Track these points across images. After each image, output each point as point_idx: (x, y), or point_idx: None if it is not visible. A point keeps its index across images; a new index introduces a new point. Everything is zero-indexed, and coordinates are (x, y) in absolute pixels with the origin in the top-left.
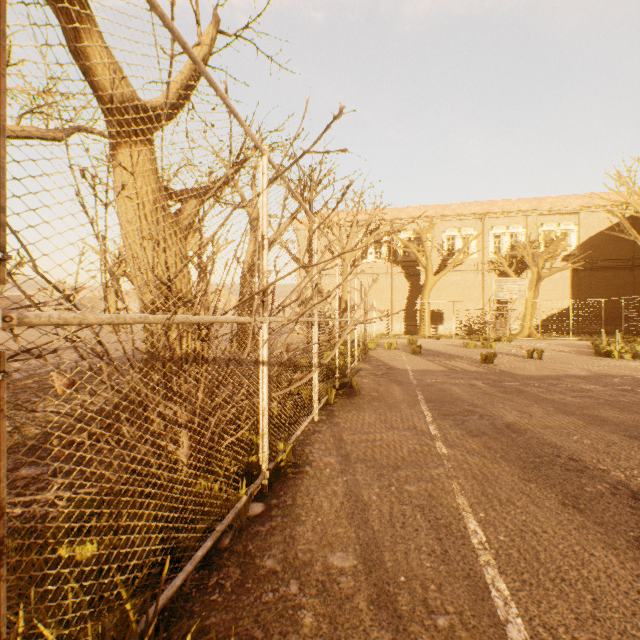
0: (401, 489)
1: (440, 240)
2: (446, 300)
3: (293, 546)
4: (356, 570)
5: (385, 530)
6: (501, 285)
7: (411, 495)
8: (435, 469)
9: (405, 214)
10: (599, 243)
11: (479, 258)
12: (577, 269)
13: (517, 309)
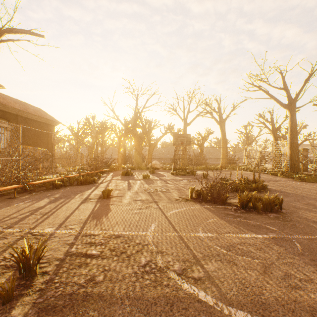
0: None
1: None
2: None
3: None
4: None
5: None
6: None
7: None
8: None
9: None
10: None
11: None
12: None
13: None
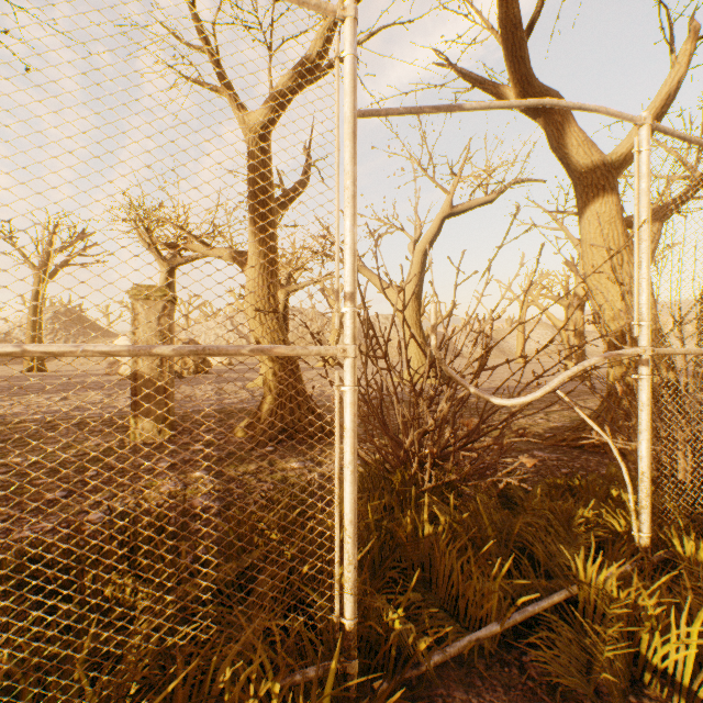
0: None
1: None
2: None
3: None
4: None
5: None
6: None
7: None
8: None
9: None
10: None
11: None
12: None
13: None
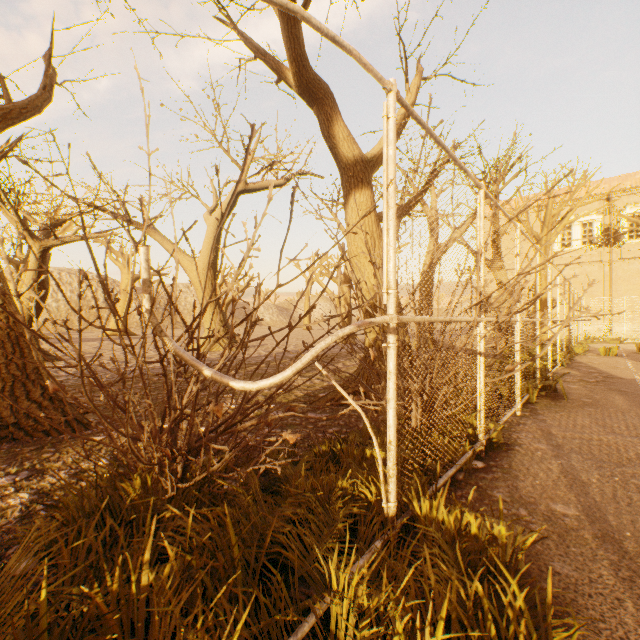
0: (626, 481)
1: None
2: None
3: (516, 491)
4: (578, 518)
5: (607, 503)
6: None
7: (639, 487)
8: None
9: (632, 182)
10: None
11: None
12: None
13: None
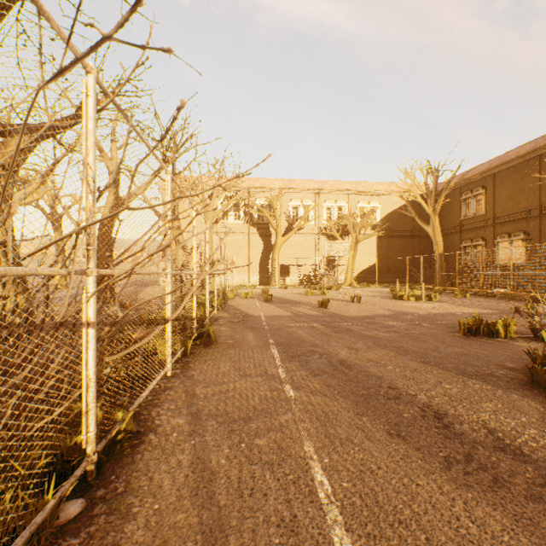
0: (251, 445)
1: (287, 208)
2: (292, 257)
3: None
4: None
5: (232, 503)
6: (332, 246)
7: (261, 450)
8: (284, 415)
9: (260, 184)
10: (394, 218)
11: (316, 224)
12: (380, 236)
13: (342, 265)
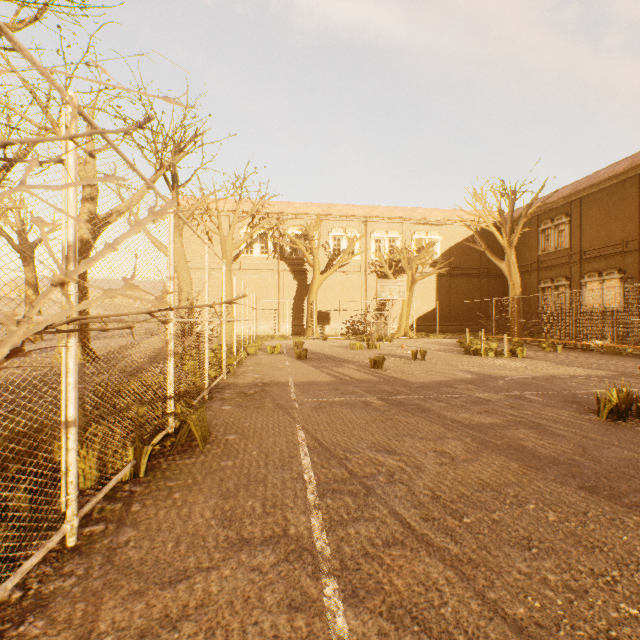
0: None
1: (327, 239)
2: (333, 300)
3: None
4: None
5: None
6: (384, 285)
7: None
8: None
9: (293, 209)
10: (457, 253)
11: (362, 260)
12: (441, 275)
13: (395, 310)
